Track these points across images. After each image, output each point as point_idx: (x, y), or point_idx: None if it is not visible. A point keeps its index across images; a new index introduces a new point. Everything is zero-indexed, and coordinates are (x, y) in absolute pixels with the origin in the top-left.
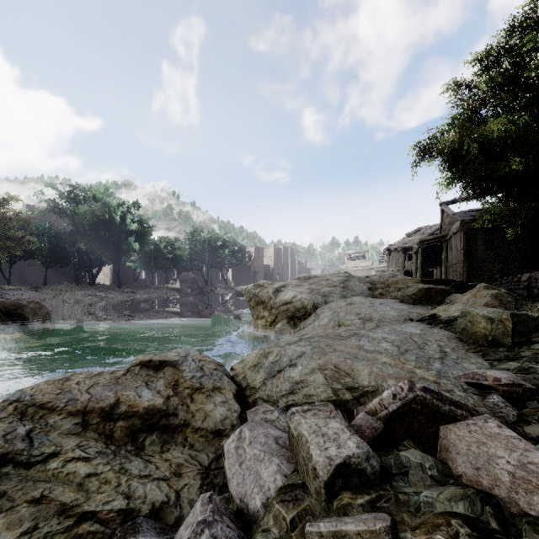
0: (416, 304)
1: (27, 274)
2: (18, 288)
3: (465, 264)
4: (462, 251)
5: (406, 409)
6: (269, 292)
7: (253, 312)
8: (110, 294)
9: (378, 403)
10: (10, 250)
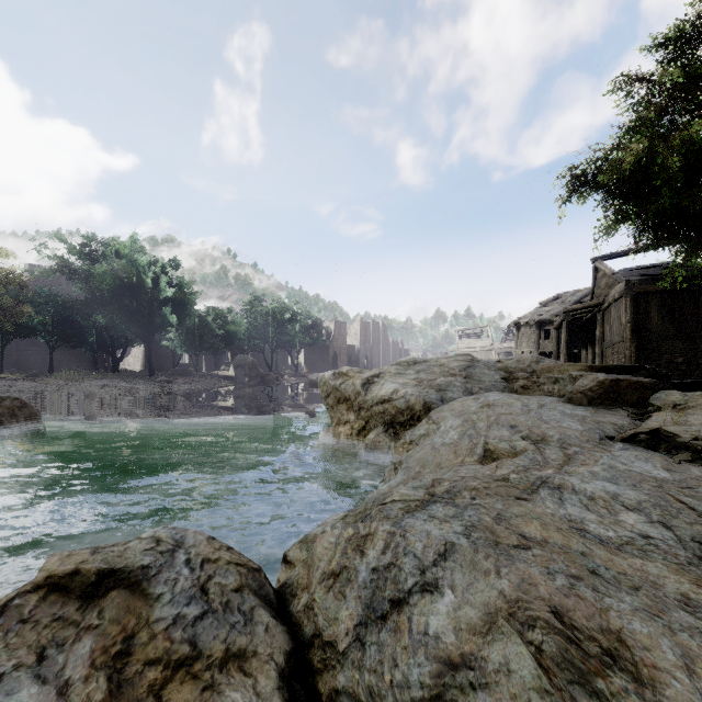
0: (594, 405)
1: (28, 357)
2: (9, 376)
3: (633, 342)
4: (629, 324)
5: None
6: (357, 384)
7: (331, 413)
8: (137, 384)
9: None
10: None
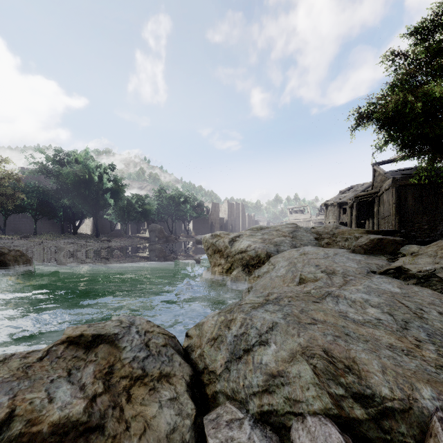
0: (368, 254)
1: (21, 225)
2: (10, 237)
3: (397, 216)
4: (394, 205)
5: None
6: (226, 242)
7: (210, 259)
8: (89, 242)
9: None
10: (3, 205)
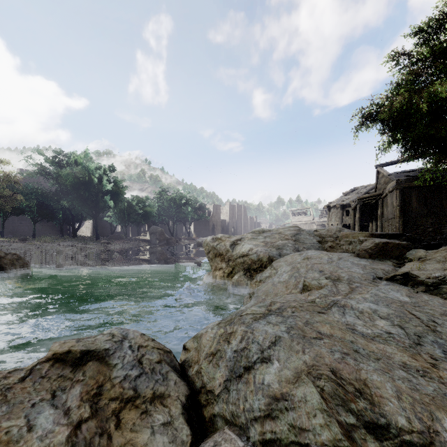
0: (372, 258)
1: (19, 227)
2: (8, 240)
3: (401, 218)
4: (398, 207)
5: None
6: (227, 245)
7: (211, 263)
8: (88, 245)
9: None
10: (0, 207)
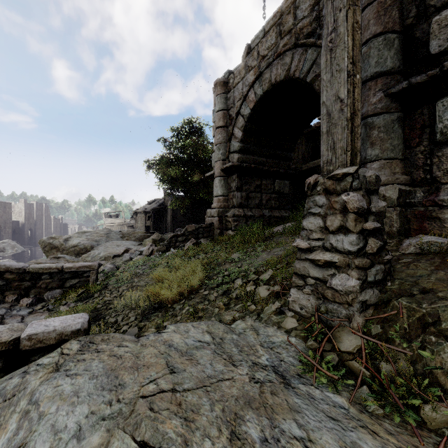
0: (140, 241)
1: None
2: None
3: (172, 223)
4: (171, 216)
5: (124, 251)
6: (61, 241)
7: (48, 254)
8: None
9: (120, 252)
10: None
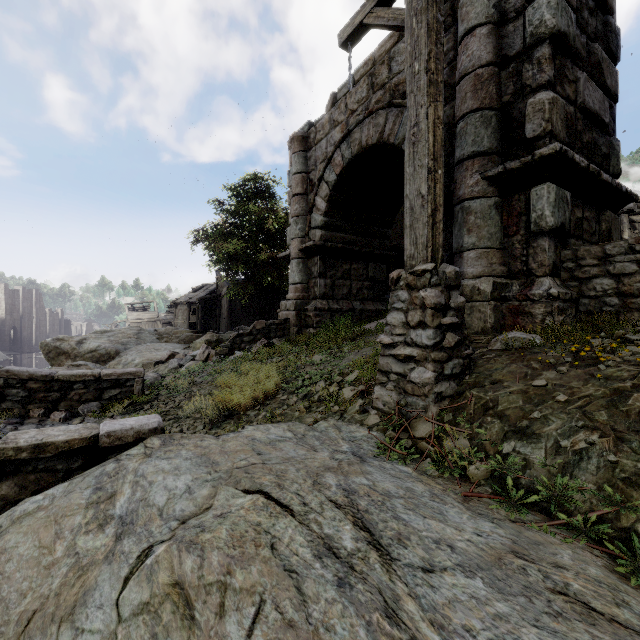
0: (186, 344)
1: None
2: None
3: (229, 319)
4: (228, 309)
5: (169, 356)
6: (72, 344)
7: (53, 362)
8: None
9: (164, 357)
10: None
